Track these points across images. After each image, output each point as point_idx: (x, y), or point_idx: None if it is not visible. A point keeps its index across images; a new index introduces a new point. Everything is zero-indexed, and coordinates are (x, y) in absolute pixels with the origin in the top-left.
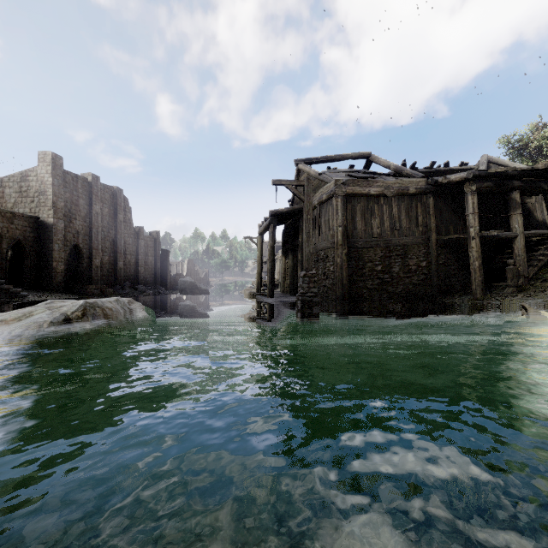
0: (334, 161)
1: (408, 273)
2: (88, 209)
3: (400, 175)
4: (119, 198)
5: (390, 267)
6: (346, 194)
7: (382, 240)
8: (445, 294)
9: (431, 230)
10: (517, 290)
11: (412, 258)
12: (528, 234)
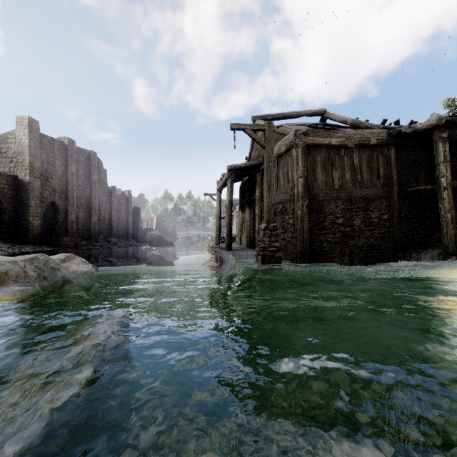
0: (290, 118)
1: (369, 226)
2: (64, 169)
3: (359, 128)
4: (93, 160)
5: (351, 220)
6: (306, 145)
7: (343, 192)
8: (407, 248)
9: (392, 182)
10: None
11: (373, 210)
12: None
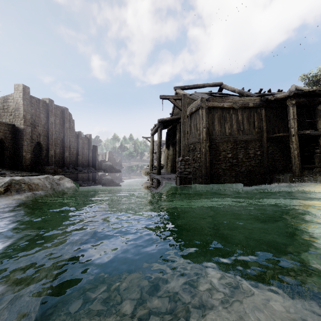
0: (199, 88)
1: (248, 159)
2: (46, 120)
3: (242, 96)
4: (66, 113)
5: (236, 155)
6: (208, 107)
7: (231, 137)
8: (272, 173)
9: (263, 131)
10: None
11: (251, 149)
12: None
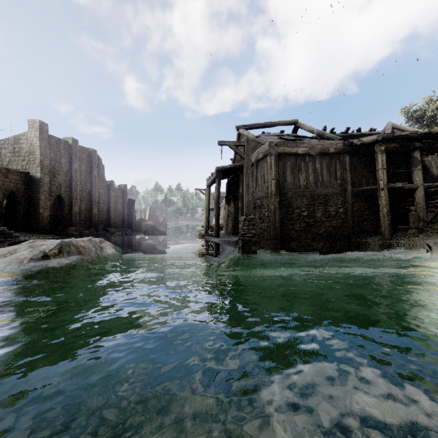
0: (268, 127)
1: (328, 218)
2: (69, 166)
3: (322, 138)
4: (94, 157)
5: (314, 213)
6: (278, 153)
7: (307, 190)
8: (359, 235)
9: (347, 183)
10: (418, 232)
11: (332, 205)
12: (427, 185)
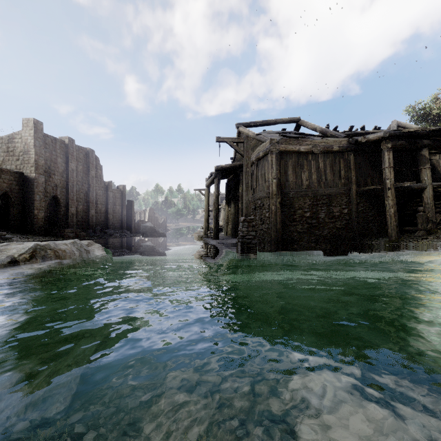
0: (269, 125)
1: (332, 219)
2: (65, 166)
3: (325, 136)
4: (91, 157)
5: (317, 214)
6: (279, 151)
7: (310, 190)
8: (364, 237)
9: (351, 182)
10: (426, 233)
11: (335, 206)
12: (436, 185)
